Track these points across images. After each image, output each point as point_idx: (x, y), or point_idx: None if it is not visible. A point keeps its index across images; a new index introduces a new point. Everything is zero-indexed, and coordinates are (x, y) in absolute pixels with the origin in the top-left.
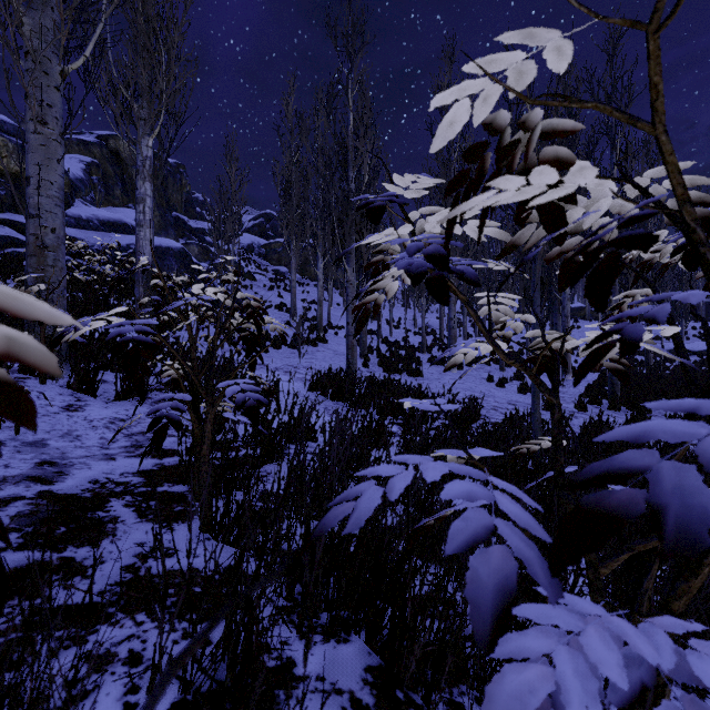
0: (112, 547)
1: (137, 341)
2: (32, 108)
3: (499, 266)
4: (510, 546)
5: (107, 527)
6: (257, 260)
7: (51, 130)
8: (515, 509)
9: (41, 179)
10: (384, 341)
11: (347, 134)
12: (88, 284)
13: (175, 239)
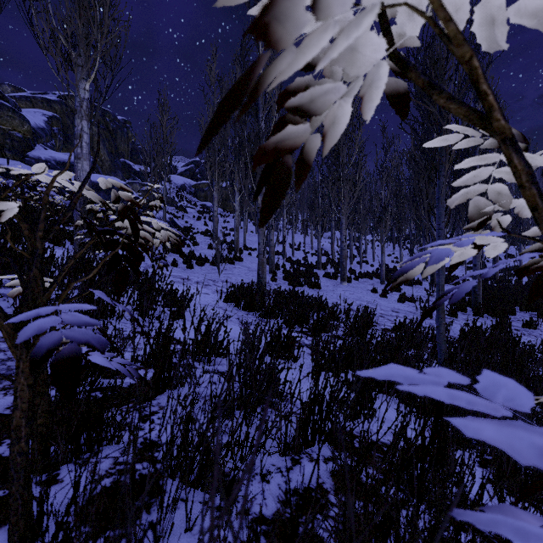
0: None
1: None
2: None
3: (465, 141)
4: None
5: None
6: (189, 197)
7: None
8: None
9: None
10: (288, 260)
11: None
12: None
13: (123, 179)
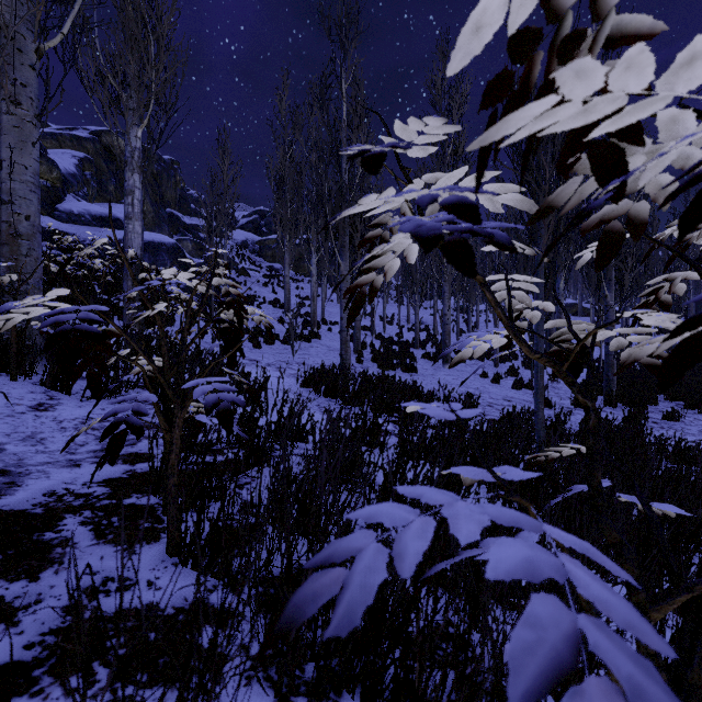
0: (55, 579)
1: (78, 330)
2: (4, 86)
3: None
4: (618, 678)
5: (53, 552)
6: (252, 256)
7: (25, 111)
8: (603, 592)
9: (14, 162)
10: (378, 336)
11: (341, 126)
12: (64, 275)
13: (169, 235)
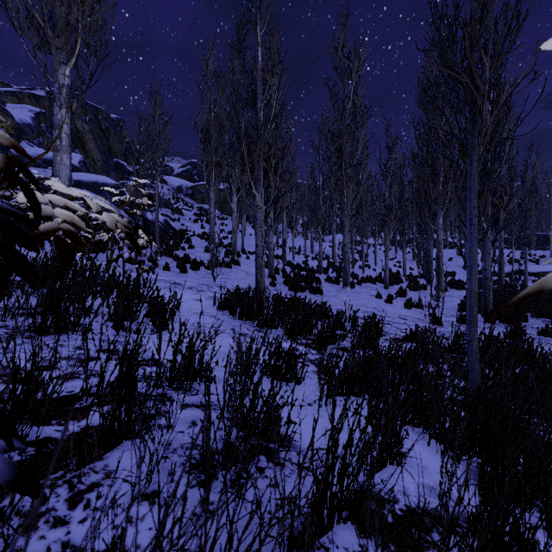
0: None
1: None
2: None
3: None
4: None
5: None
6: (185, 199)
7: None
8: None
9: None
10: (288, 264)
11: (256, 70)
12: None
13: (116, 180)
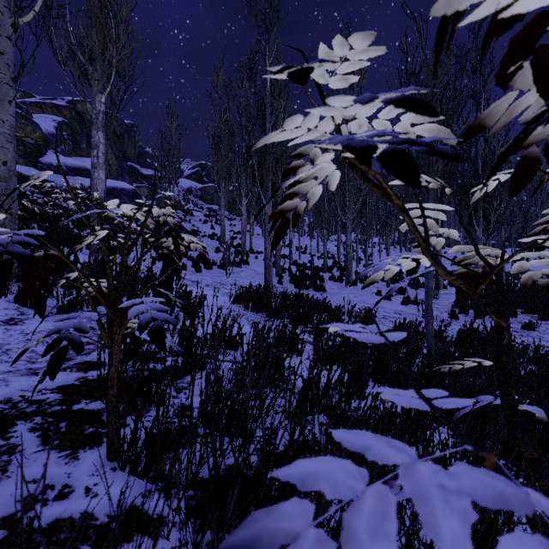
0: None
1: (10, 253)
2: None
3: None
4: None
5: None
6: (195, 200)
7: (3, 74)
8: None
9: None
10: (294, 263)
11: (265, 94)
12: (35, 211)
13: (130, 183)
